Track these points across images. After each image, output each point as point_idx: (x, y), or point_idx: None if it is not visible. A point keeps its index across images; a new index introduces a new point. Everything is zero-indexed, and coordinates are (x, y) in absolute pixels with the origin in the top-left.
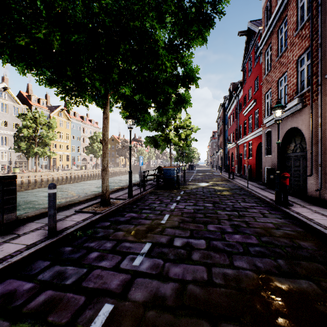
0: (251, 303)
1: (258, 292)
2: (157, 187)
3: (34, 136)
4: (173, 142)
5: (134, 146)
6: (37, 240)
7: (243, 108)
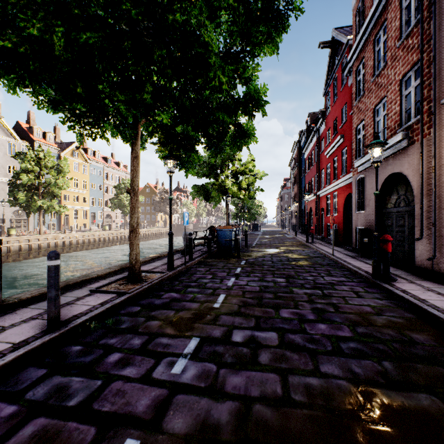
0: (350, 433)
1: (359, 415)
2: (208, 255)
3: (38, 183)
4: (230, 193)
5: (177, 198)
6: (29, 336)
7: (326, 147)
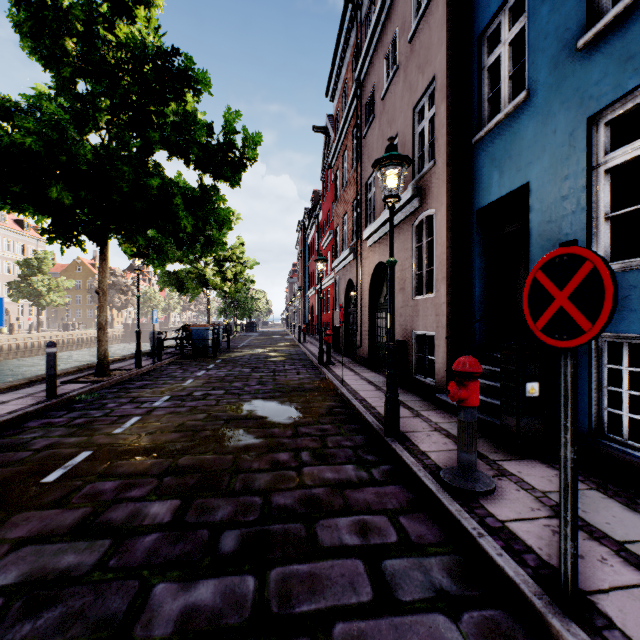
0: (239, 407)
1: (247, 404)
2: (181, 357)
3: None
4: (212, 285)
5: (132, 284)
6: (37, 402)
7: (323, 238)
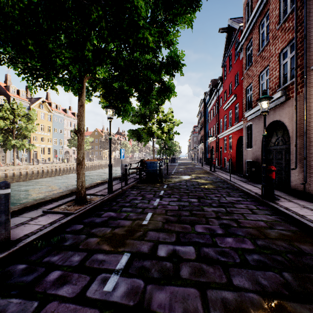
0: None
1: None
2: (139, 181)
3: (12, 128)
4: (156, 135)
5: (117, 139)
6: None
7: (224, 103)
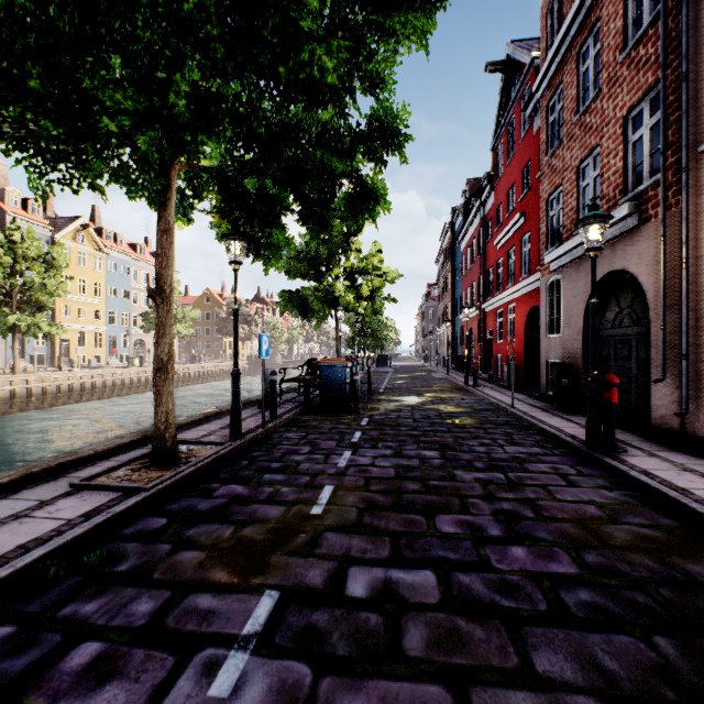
0: None
1: None
2: (305, 409)
3: (10, 286)
4: (343, 305)
5: (256, 313)
6: None
7: (496, 232)
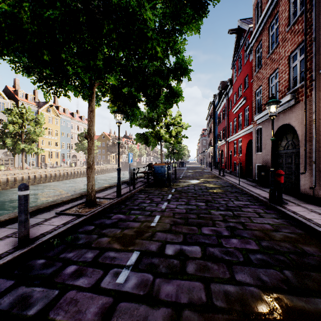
0: None
1: (269, 319)
2: (147, 185)
3: (21, 132)
4: (164, 139)
5: (124, 143)
6: (3, 252)
7: (233, 106)
